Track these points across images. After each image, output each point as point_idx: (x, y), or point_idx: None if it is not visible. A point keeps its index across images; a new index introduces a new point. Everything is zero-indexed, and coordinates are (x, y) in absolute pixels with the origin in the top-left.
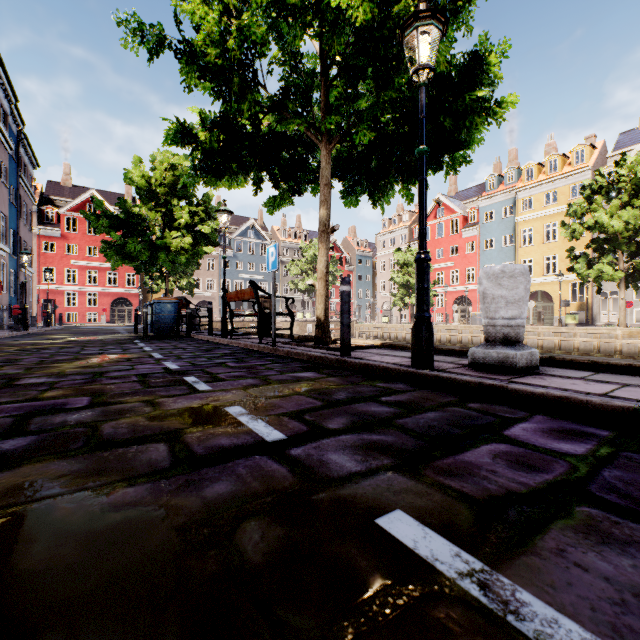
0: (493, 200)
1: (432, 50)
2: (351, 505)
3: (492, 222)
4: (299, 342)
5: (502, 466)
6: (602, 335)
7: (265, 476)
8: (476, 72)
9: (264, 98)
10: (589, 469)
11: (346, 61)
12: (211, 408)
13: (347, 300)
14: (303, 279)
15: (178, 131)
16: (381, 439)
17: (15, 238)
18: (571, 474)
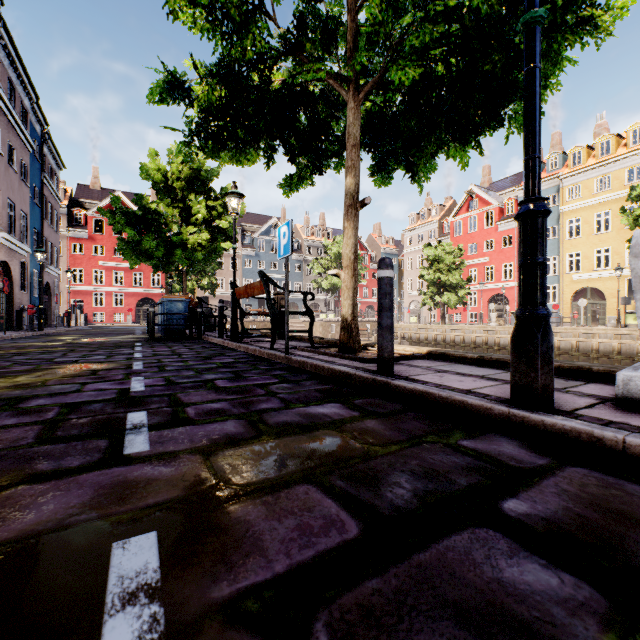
0: None
1: None
2: None
3: None
4: (320, 348)
5: None
6: None
7: None
8: None
9: (274, 36)
10: None
11: None
12: (80, 545)
13: (388, 291)
14: (326, 278)
15: (166, 80)
16: None
17: (39, 238)
18: None
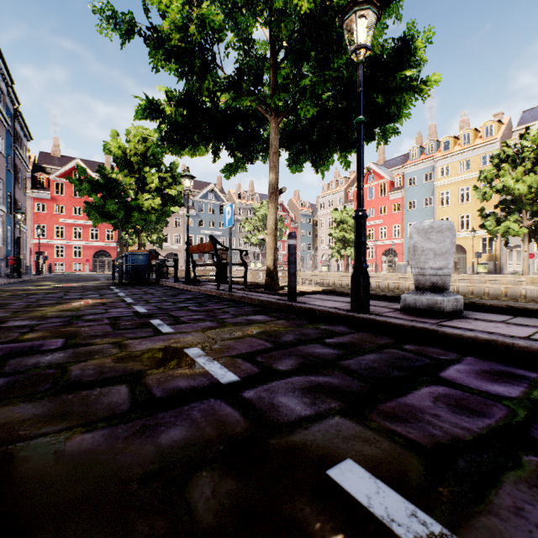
0: (416, 168)
1: (368, 32)
2: (302, 454)
3: (415, 186)
4: (252, 288)
5: (444, 410)
6: (509, 282)
7: (219, 421)
8: (405, 55)
9: (221, 78)
10: (527, 413)
11: (292, 45)
12: (172, 350)
13: (293, 252)
14: (255, 234)
15: (147, 106)
16: (327, 381)
17: (11, 200)
18: (511, 419)
